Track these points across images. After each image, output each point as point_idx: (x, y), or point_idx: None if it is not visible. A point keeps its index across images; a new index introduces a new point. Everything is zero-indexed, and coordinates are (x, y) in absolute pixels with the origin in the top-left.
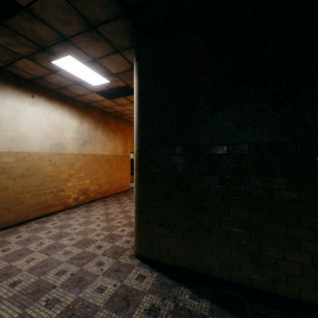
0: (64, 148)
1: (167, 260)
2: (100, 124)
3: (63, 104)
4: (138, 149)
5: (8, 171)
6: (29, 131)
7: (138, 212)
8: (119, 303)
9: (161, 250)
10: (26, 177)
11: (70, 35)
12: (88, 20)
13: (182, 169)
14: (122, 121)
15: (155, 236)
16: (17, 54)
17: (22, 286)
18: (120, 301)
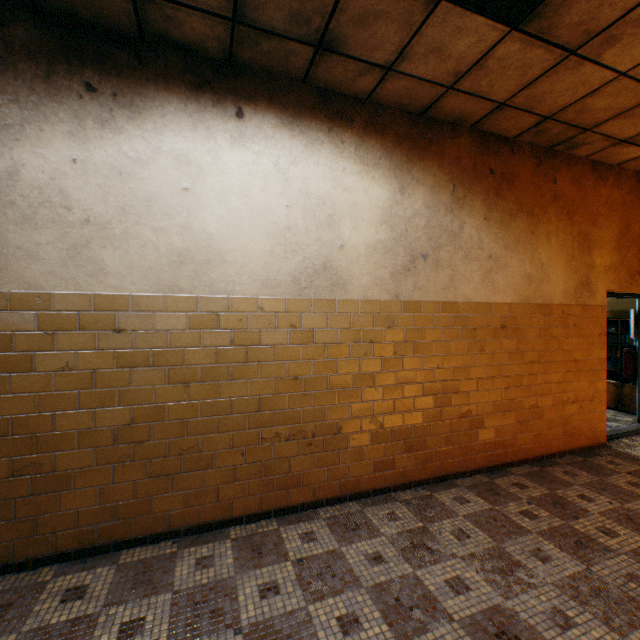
0: (339, 282)
1: None
2: (472, 189)
3: (336, 127)
4: None
5: (168, 359)
6: (228, 231)
7: None
8: None
9: None
10: (218, 380)
11: None
12: None
13: None
14: (569, 168)
15: None
16: None
17: None
18: None
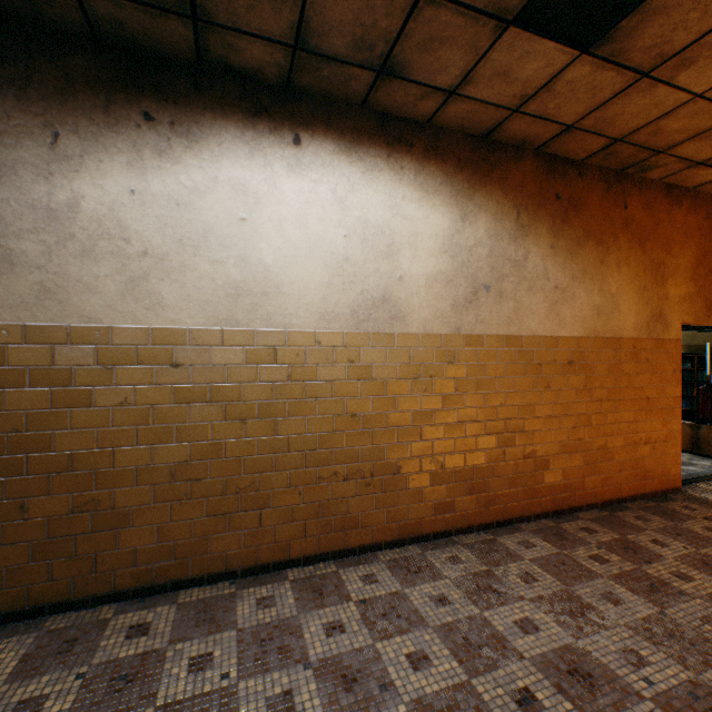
0: (398, 314)
1: None
2: (537, 216)
3: (395, 152)
4: None
5: (225, 394)
6: (285, 262)
7: None
8: None
9: None
10: (275, 416)
11: None
12: None
13: None
14: (641, 192)
15: None
16: None
17: None
18: None
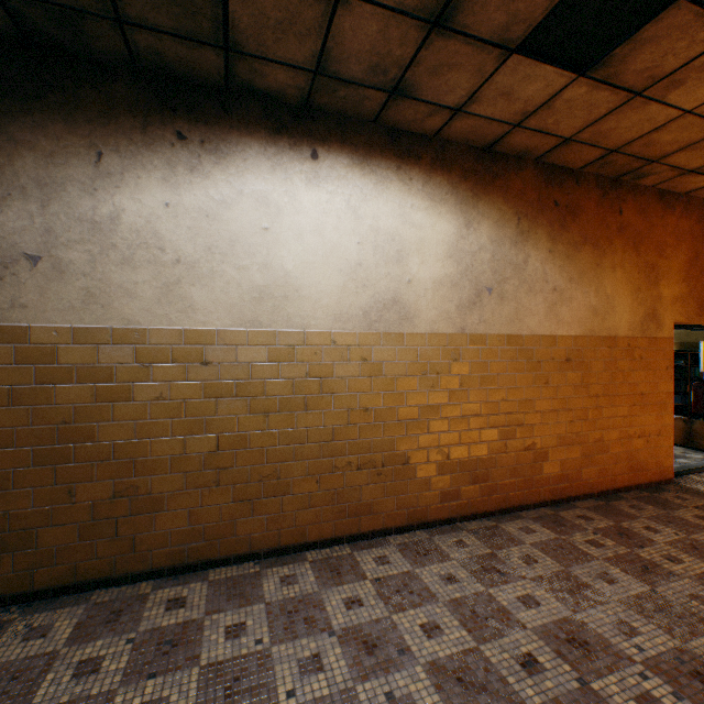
0: (407, 315)
1: None
2: (536, 222)
3: (404, 164)
4: None
5: (249, 390)
6: (304, 268)
7: None
8: None
9: None
10: (295, 410)
11: None
12: None
13: None
14: (635, 198)
15: None
16: None
17: None
18: None
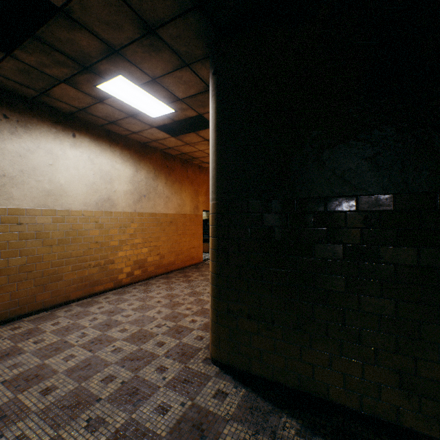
0: (114, 204)
1: (259, 370)
2: (161, 172)
3: (113, 145)
4: (216, 205)
5: (43, 236)
6: (69, 183)
7: (216, 297)
8: (190, 433)
9: (250, 354)
10: (65, 244)
11: (121, 45)
12: (145, 20)
13: (282, 234)
14: (192, 167)
15: (241, 333)
16: (53, 79)
17: (56, 395)
18: (191, 431)
